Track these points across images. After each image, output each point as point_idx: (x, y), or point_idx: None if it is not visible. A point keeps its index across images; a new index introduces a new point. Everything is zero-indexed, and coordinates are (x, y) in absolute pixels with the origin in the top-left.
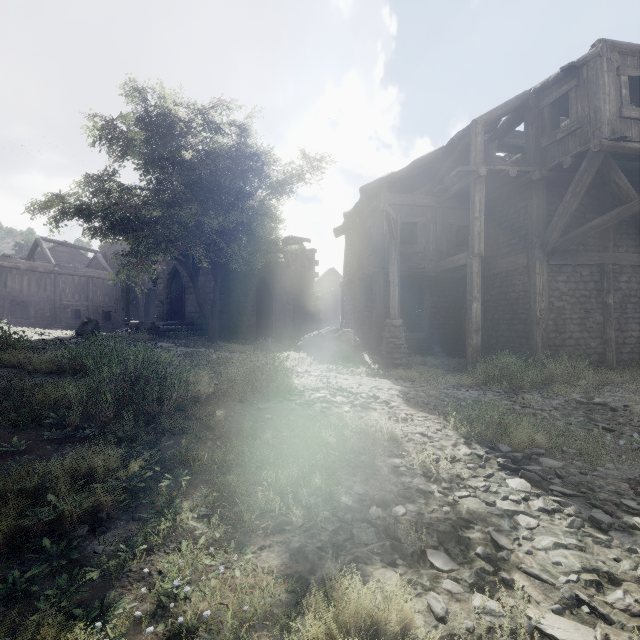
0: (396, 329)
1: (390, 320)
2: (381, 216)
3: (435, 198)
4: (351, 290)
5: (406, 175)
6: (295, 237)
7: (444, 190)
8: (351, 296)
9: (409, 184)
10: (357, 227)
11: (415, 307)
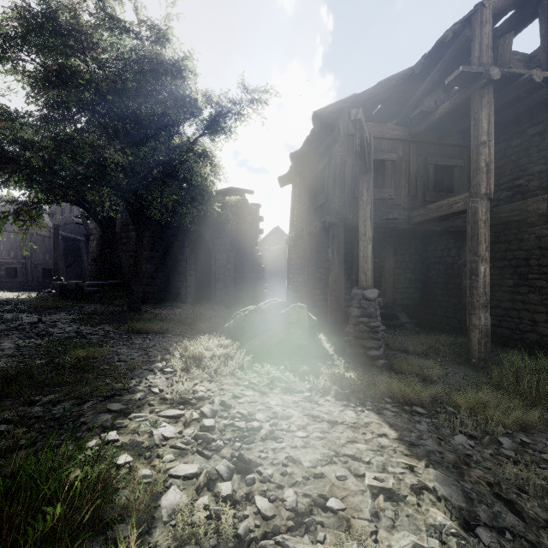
0: (370, 303)
1: (360, 290)
2: (340, 150)
3: (408, 129)
4: (299, 247)
5: (372, 98)
6: (236, 188)
7: (424, 114)
8: (299, 254)
9: (370, 118)
10: (307, 171)
11: None
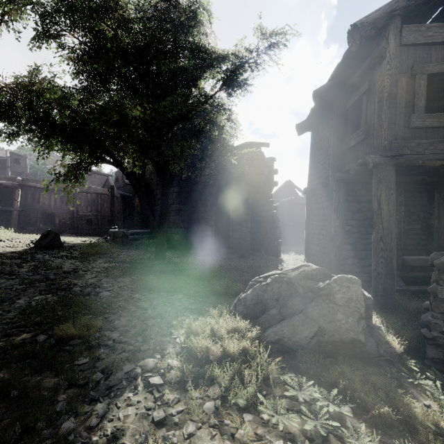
0: None
1: None
2: (389, 67)
3: None
4: (321, 196)
5: None
6: (252, 142)
7: None
8: (322, 204)
9: None
10: (333, 109)
11: (407, 217)
